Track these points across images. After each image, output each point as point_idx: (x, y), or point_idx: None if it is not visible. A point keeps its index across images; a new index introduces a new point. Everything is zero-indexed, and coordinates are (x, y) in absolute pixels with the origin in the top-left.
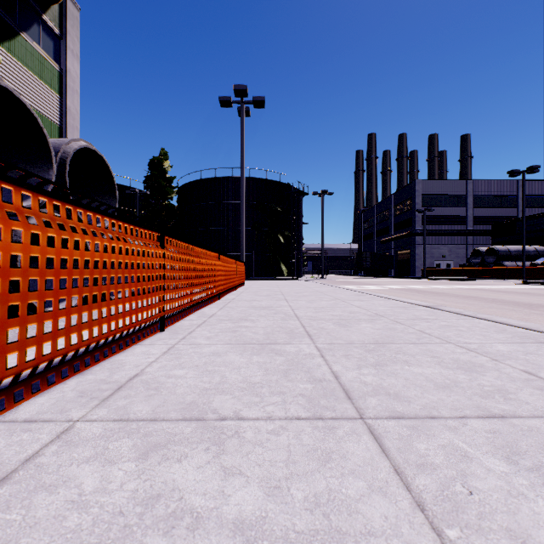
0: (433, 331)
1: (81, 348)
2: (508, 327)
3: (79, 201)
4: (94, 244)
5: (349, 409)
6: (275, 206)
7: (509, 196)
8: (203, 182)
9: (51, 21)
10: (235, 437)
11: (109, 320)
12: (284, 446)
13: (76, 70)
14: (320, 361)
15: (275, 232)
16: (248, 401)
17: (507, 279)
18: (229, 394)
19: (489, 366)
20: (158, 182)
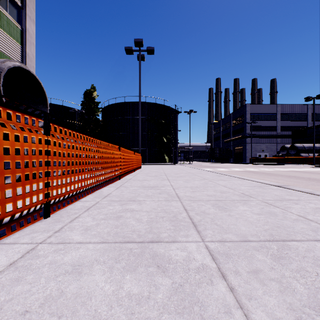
0: (317, 218)
1: None
2: None
3: None
4: None
5: None
6: (161, 119)
7: (302, 114)
8: (117, 105)
9: None
10: None
11: None
12: None
13: (33, 29)
14: (225, 293)
15: (161, 135)
16: None
17: (303, 164)
18: None
19: None
20: (89, 105)
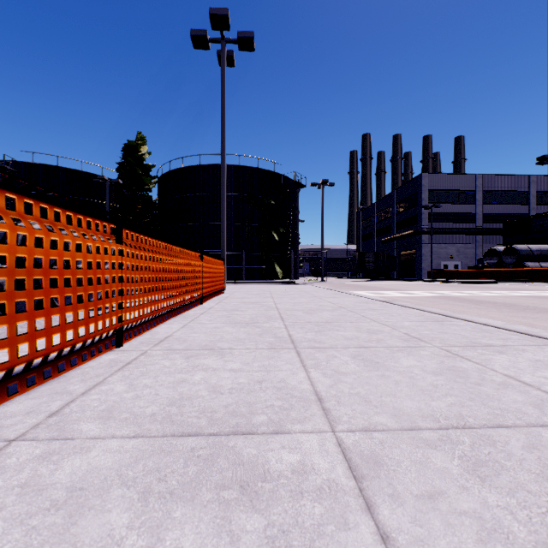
0: None
1: None
2: None
3: None
4: None
5: None
6: (269, 198)
7: (520, 192)
8: (186, 170)
9: None
10: None
11: None
12: None
13: None
14: None
15: (269, 228)
16: None
17: (532, 282)
18: None
19: None
20: (133, 170)
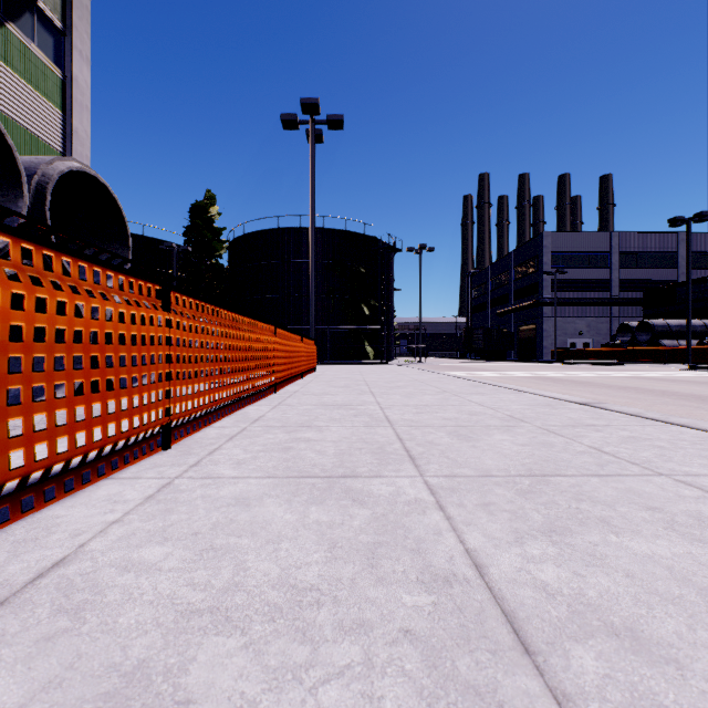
0: (618, 450)
1: None
2: None
3: None
4: None
5: (538, 699)
6: (358, 266)
7: (667, 254)
8: (262, 234)
9: (50, 10)
10: None
11: (29, 440)
12: None
13: (86, 78)
14: (439, 521)
15: (358, 301)
16: (279, 662)
17: (666, 363)
18: (237, 633)
19: None
20: (202, 234)
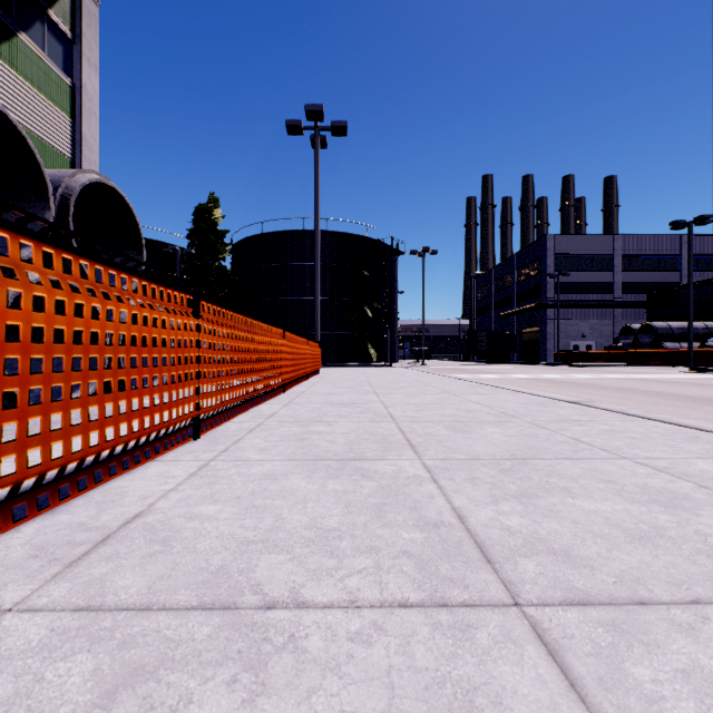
0: (594, 440)
1: (49, 470)
2: (701, 433)
3: (45, 235)
4: (74, 304)
5: (492, 583)
6: (361, 269)
7: (670, 256)
8: (265, 237)
9: (60, 19)
10: (289, 649)
11: (102, 424)
12: (380, 674)
13: (95, 85)
14: (433, 489)
15: (361, 303)
16: (316, 567)
17: (668, 365)
18: (284, 553)
19: (699, 498)
20: (206, 237)
